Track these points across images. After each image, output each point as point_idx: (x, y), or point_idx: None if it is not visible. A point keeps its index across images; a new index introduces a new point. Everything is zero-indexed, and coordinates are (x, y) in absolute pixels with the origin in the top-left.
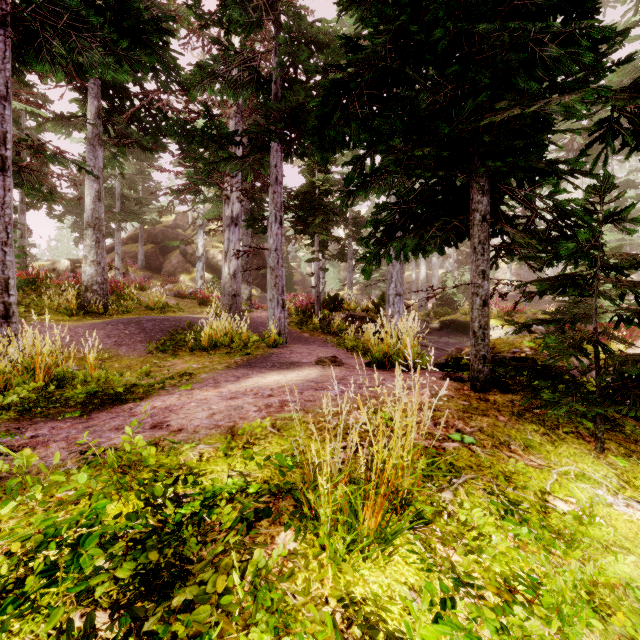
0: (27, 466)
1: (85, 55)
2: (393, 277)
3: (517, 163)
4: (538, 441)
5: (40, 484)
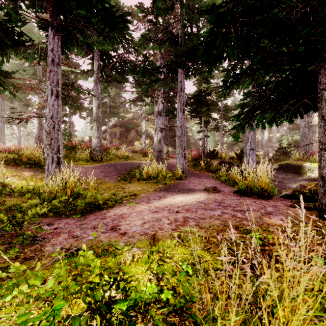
0: (19, 271)
1: (90, 39)
2: (249, 139)
3: None
4: None
5: (27, 283)
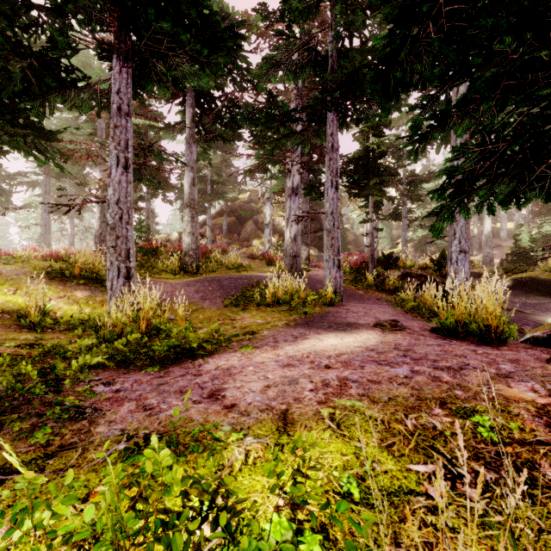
0: (34, 487)
1: (179, 69)
2: (456, 233)
3: None
4: None
5: (49, 508)
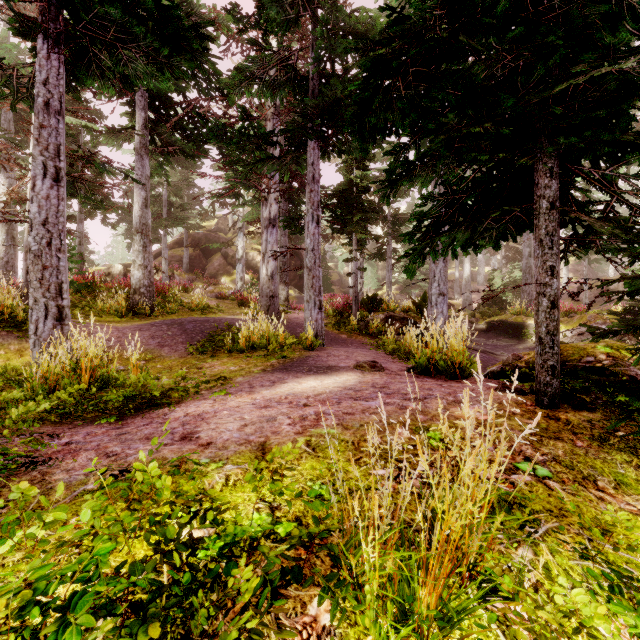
0: (26, 499)
1: (130, 66)
2: (436, 276)
3: (599, 136)
4: (633, 477)
5: (41, 520)
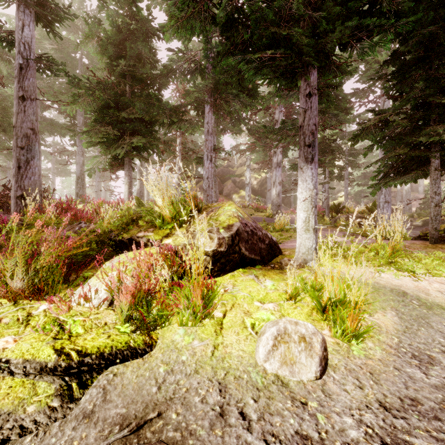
0: None
1: (233, 108)
2: (383, 191)
3: None
4: None
5: None
